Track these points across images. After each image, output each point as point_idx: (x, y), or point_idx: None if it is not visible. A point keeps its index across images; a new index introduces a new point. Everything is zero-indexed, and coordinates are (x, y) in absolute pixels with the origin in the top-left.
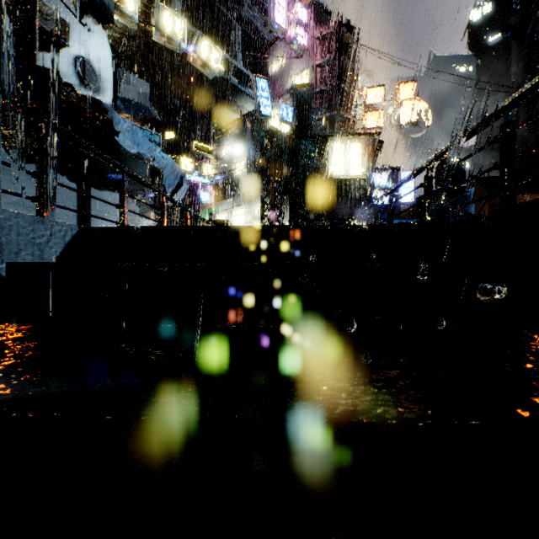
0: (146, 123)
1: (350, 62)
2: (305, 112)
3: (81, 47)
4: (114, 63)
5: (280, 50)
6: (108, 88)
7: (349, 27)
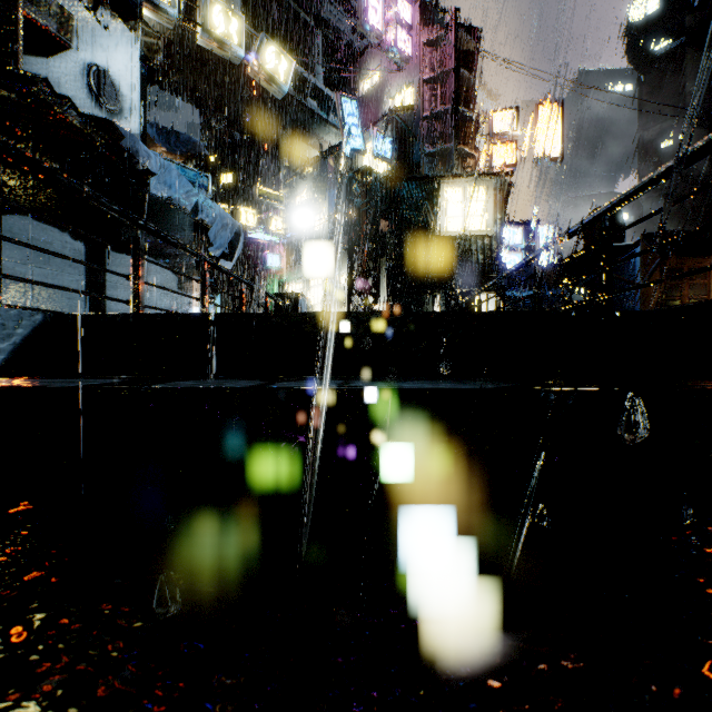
0: (191, 160)
1: (470, 76)
2: (408, 145)
3: (94, 52)
4: (144, 76)
5: (374, 62)
6: (134, 109)
7: (468, 28)
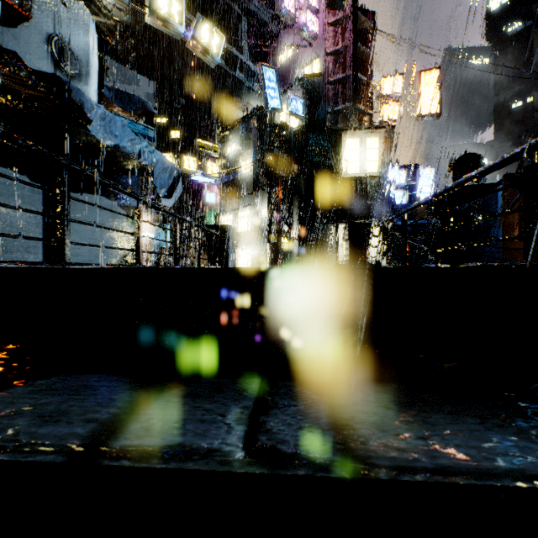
0: (141, 117)
1: (366, 49)
2: (316, 104)
3: (56, 24)
4: (101, 47)
5: (288, 40)
6: (92, 74)
7: (364, 11)
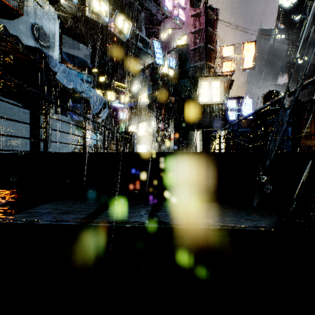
0: (83, 69)
1: (212, 30)
2: (184, 62)
3: (36, 18)
4: (61, 30)
5: (168, 25)
6: (56, 45)
7: (211, 8)
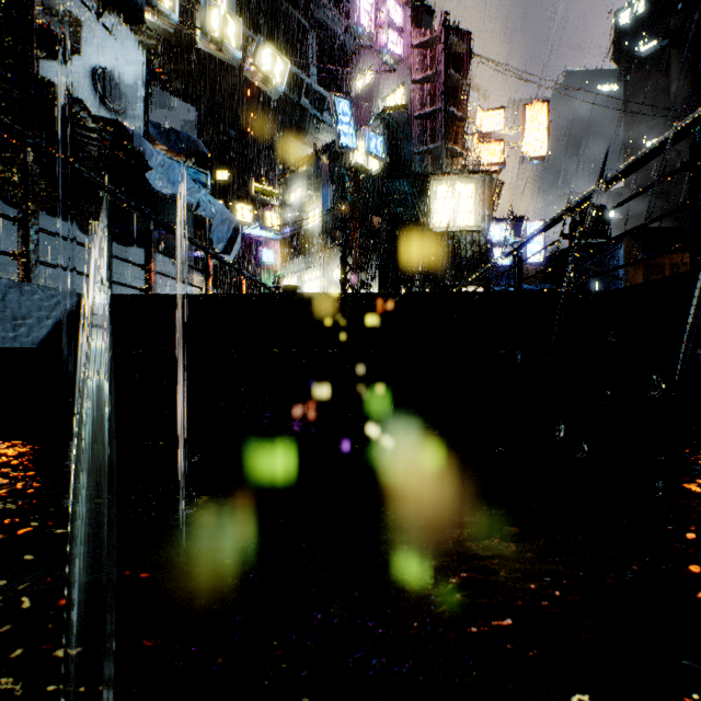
0: (190, 158)
1: (460, 77)
2: (399, 143)
3: (100, 55)
4: (146, 77)
5: (366, 63)
6: (137, 110)
7: (457, 31)
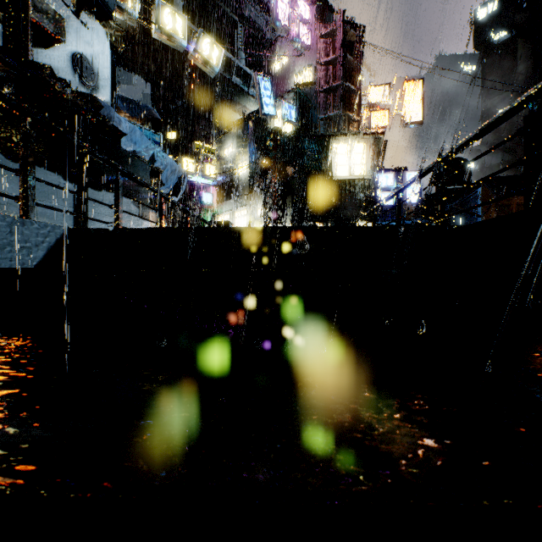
0: (147, 122)
1: (354, 60)
2: (308, 111)
3: (78, 44)
4: (113, 61)
5: (282, 49)
6: (106, 86)
7: (353, 24)
